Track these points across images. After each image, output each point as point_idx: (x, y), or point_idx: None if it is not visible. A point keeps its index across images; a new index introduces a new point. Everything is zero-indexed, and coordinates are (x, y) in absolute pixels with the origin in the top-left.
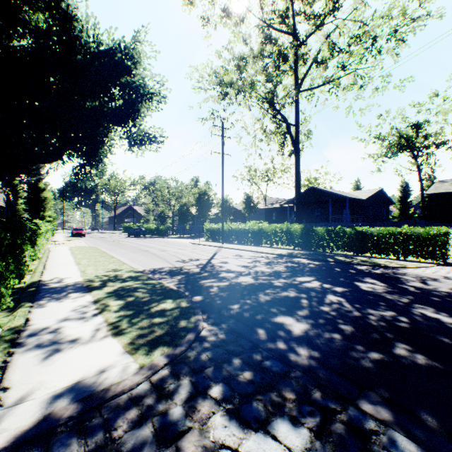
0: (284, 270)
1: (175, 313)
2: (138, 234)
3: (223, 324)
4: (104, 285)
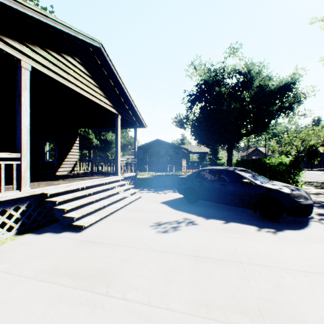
0: None
1: None
2: None
3: None
4: None
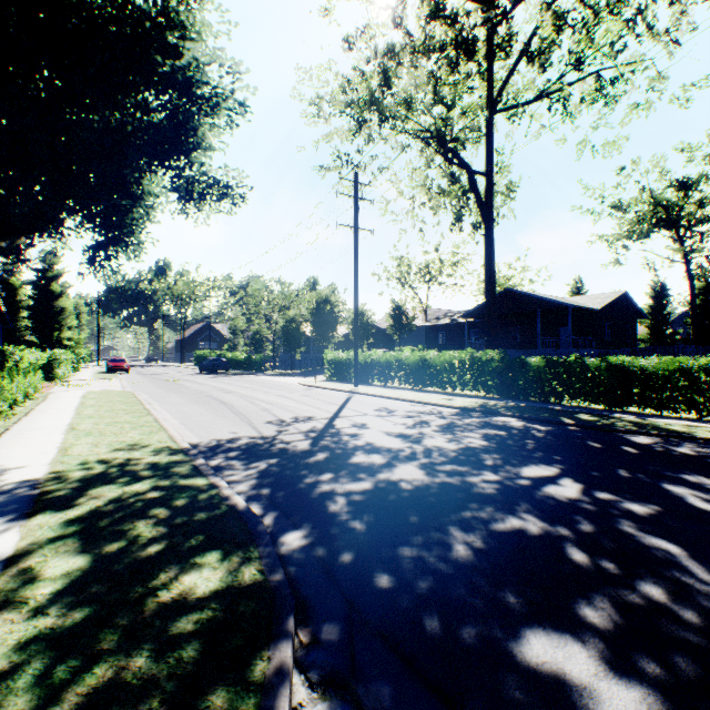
0: (485, 445)
1: (210, 627)
2: (215, 369)
3: (361, 686)
4: (78, 493)
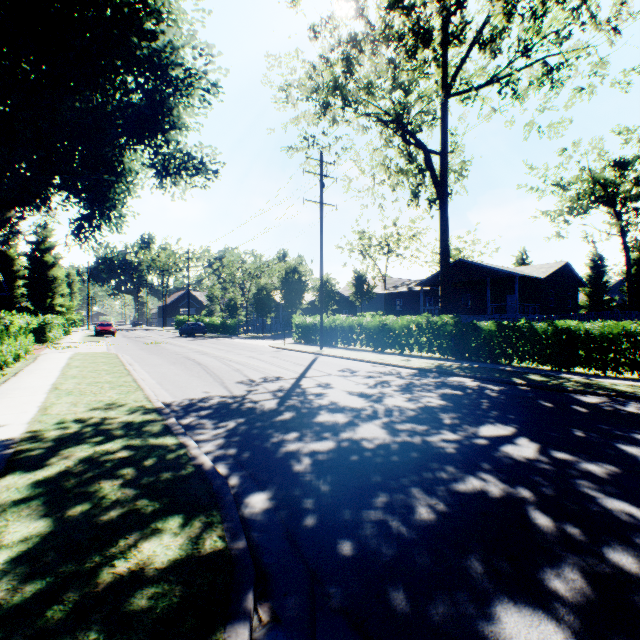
0: (443, 405)
1: (165, 603)
2: (193, 333)
3: None
4: (50, 453)
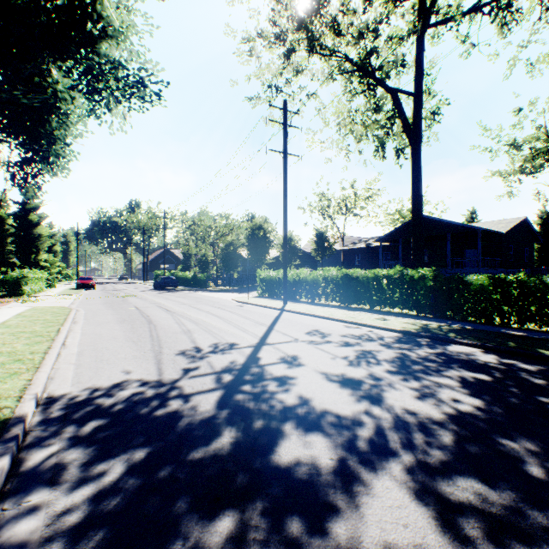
0: (485, 410)
1: None
2: (165, 286)
3: None
4: None
